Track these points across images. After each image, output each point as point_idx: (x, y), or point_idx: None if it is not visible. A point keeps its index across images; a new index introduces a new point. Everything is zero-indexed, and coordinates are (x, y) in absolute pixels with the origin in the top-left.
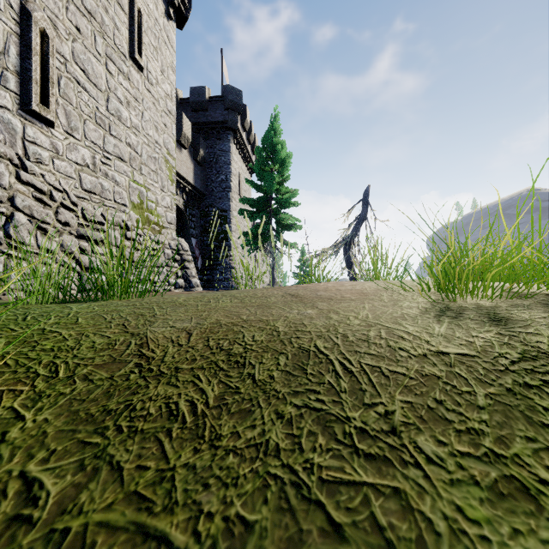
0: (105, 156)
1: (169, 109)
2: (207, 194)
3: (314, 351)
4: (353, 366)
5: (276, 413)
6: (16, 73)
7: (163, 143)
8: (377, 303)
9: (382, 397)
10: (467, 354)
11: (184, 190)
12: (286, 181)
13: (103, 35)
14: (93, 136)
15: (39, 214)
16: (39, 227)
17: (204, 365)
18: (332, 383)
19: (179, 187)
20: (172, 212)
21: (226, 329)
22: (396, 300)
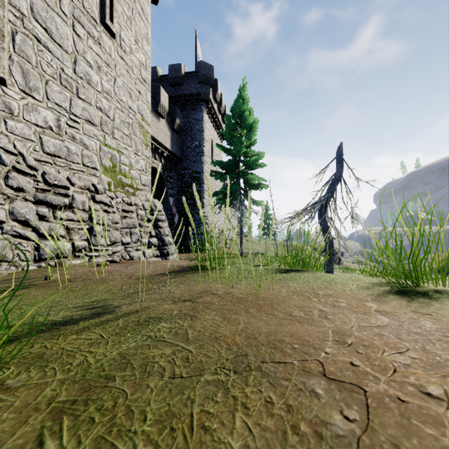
0: (72, 119)
1: (143, 77)
2: (183, 158)
3: None
4: None
5: None
6: None
7: (137, 109)
8: None
9: None
10: None
11: (162, 154)
12: (253, 145)
13: None
14: (57, 98)
15: None
16: None
17: None
18: None
19: (158, 152)
20: (147, 174)
21: None
22: None
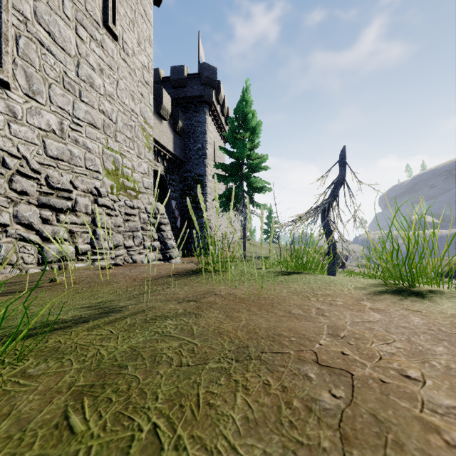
0: (75, 122)
1: (146, 80)
2: (185, 161)
3: None
4: None
5: None
6: None
7: (139, 112)
8: None
9: None
10: None
11: (165, 157)
12: (256, 147)
13: None
14: (60, 101)
15: None
16: None
17: None
18: None
19: (160, 155)
20: (149, 177)
21: None
22: None
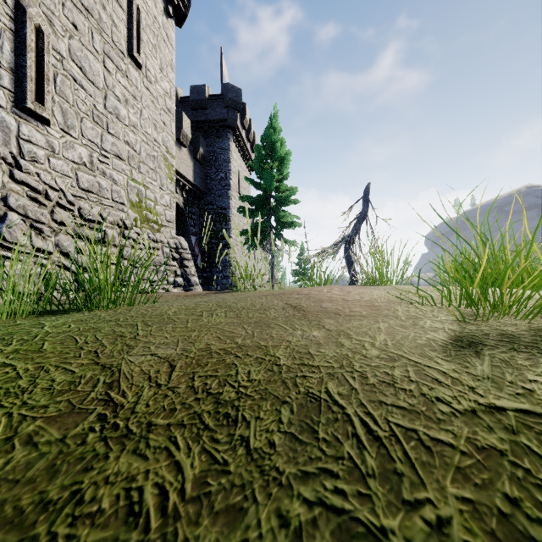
0: (103, 154)
1: (168, 107)
2: (206, 192)
3: (326, 399)
4: (380, 428)
5: (278, 515)
6: (10, 70)
7: (162, 141)
8: (394, 321)
9: (427, 488)
10: (530, 411)
11: (184, 188)
12: (285, 179)
13: (100, 32)
14: (90, 134)
15: (34, 213)
16: (34, 227)
17: (185, 420)
18: (354, 458)
19: (179, 185)
20: (171, 210)
21: (217, 360)
22: (415, 318)
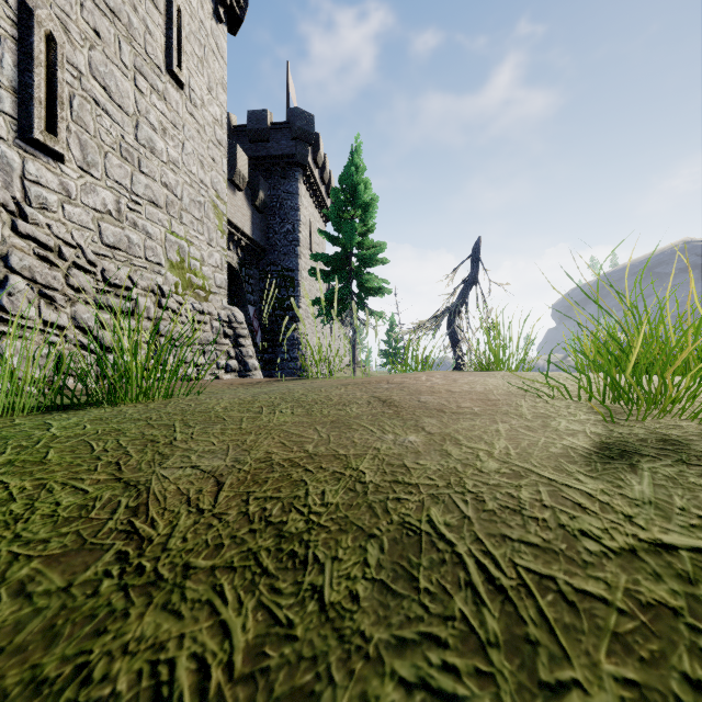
0: (134, 200)
1: (218, 138)
2: (268, 249)
3: (428, 532)
4: (504, 573)
5: None
6: (13, 90)
7: (210, 183)
8: (517, 421)
9: (573, 664)
10: None
11: (239, 243)
12: (370, 232)
13: (130, 41)
14: (117, 174)
15: (44, 277)
16: (44, 295)
17: (235, 560)
18: (469, 618)
19: (233, 240)
20: (223, 272)
21: (280, 475)
22: (545, 416)
